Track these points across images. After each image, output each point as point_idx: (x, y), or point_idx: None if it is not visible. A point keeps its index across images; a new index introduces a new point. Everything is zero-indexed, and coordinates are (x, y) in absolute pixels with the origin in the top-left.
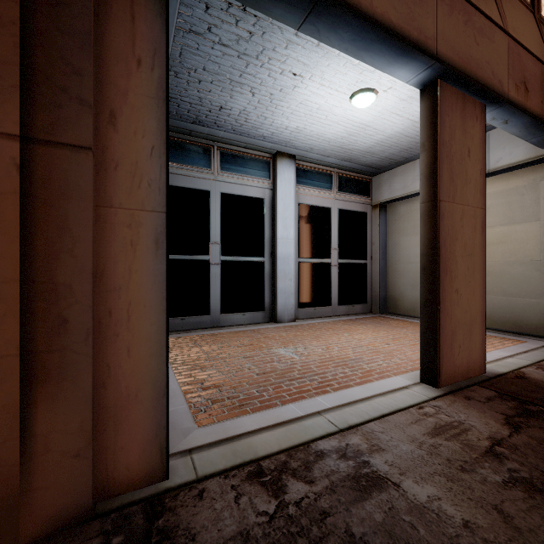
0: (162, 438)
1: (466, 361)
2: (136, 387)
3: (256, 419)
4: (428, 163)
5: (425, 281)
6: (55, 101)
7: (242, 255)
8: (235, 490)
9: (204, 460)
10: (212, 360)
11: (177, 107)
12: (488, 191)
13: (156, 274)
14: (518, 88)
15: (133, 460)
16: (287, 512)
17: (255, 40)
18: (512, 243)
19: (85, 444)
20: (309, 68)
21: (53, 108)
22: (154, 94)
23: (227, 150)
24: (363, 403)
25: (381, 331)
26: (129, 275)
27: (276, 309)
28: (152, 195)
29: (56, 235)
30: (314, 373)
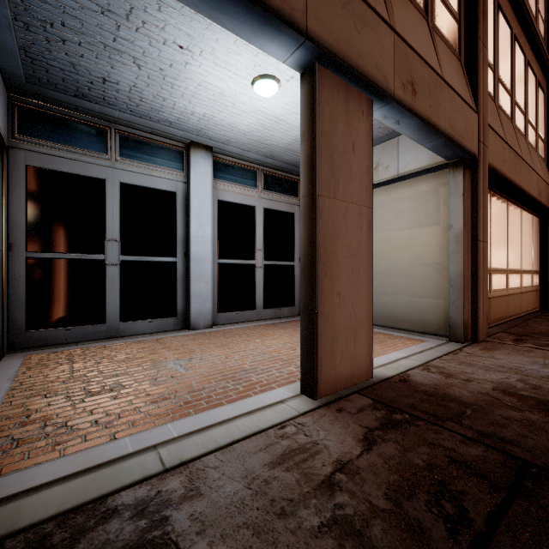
0: None
1: (350, 368)
2: None
3: (60, 465)
4: (308, 154)
5: (305, 283)
6: None
7: (149, 255)
8: None
9: None
10: (72, 381)
11: (46, 73)
12: (399, 195)
13: None
14: (405, 88)
15: None
16: None
17: None
18: (418, 246)
19: None
20: (196, 41)
21: None
22: None
23: (128, 135)
24: (220, 427)
25: (296, 336)
26: None
27: (190, 315)
28: None
29: None
30: (189, 390)
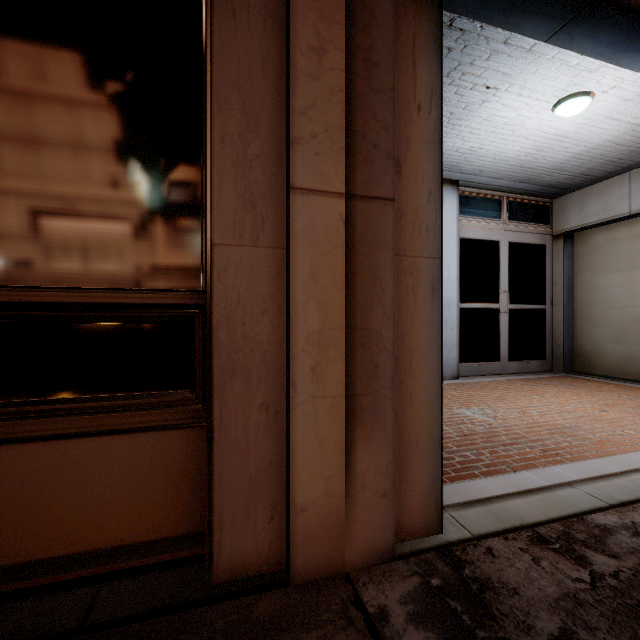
0: (437, 490)
1: None
2: (416, 435)
3: (494, 484)
4: None
5: None
6: (369, 158)
7: None
8: (526, 553)
9: (466, 519)
10: None
11: None
12: None
13: (432, 321)
14: None
15: (414, 508)
16: (608, 584)
17: (452, 56)
18: None
19: (390, 485)
20: (509, 78)
21: (368, 164)
22: (430, 138)
23: None
24: (620, 478)
25: (582, 395)
26: (411, 323)
27: None
28: (429, 242)
29: (370, 284)
30: (528, 439)
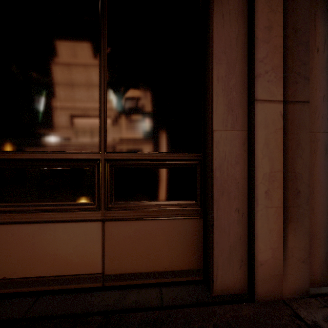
0: None
1: None
2: (316, 230)
3: None
4: None
5: None
6: (295, 80)
7: None
8: None
9: None
10: None
11: None
12: None
13: (325, 167)
14: None
15: (315, 270)
16: None
17: None
18: None
19: (306, 256)
20: None
21: (294, 84)
22: (324, 66)
23: None
24: None
25: None
26: (313, 168)
27: None
28: (323, 123)
29: (295, 148)
30: None
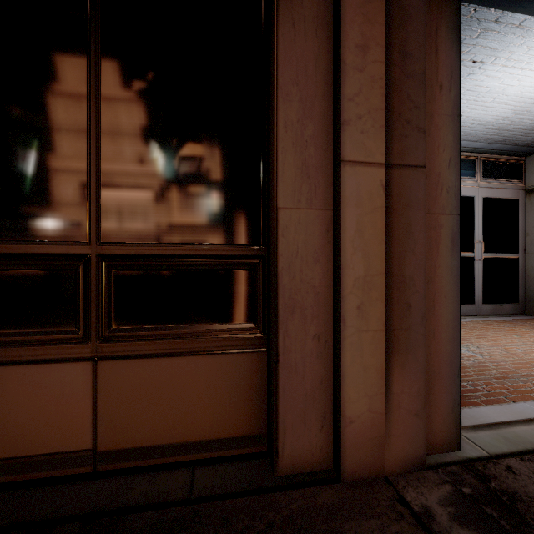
0: (456, 413)
1: None
2: (438, 365)
3: (497, 411)
4: None
5: None
6: (403, 133)
7: None
8: None
9: (480, 440)
10: None
11: None
12: None
13: (452, 269)
14: None
15: (436, 427)
16: None
17: None
18: None
19: (421, 406)
20: (496, 52)
21: (402, 138)
22: (450, 112)
23: None
24: None
25: None
26: (434, 270)
27: None
28: (449, 201)
29: (404, 238)
30: (519, 374)
